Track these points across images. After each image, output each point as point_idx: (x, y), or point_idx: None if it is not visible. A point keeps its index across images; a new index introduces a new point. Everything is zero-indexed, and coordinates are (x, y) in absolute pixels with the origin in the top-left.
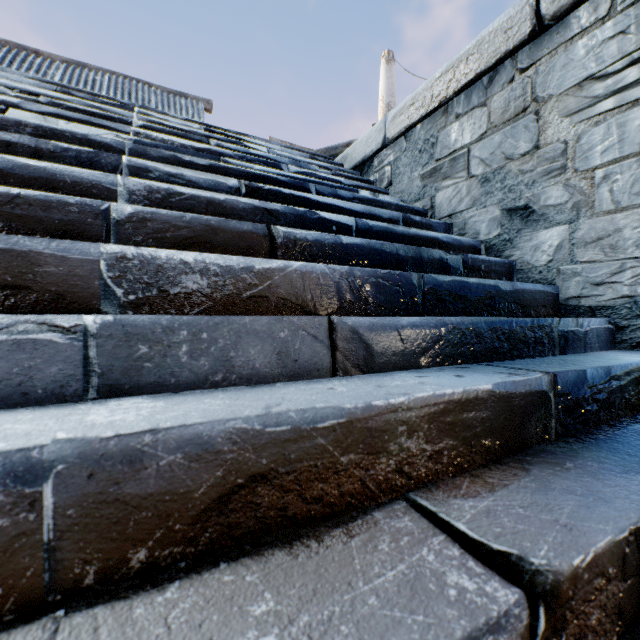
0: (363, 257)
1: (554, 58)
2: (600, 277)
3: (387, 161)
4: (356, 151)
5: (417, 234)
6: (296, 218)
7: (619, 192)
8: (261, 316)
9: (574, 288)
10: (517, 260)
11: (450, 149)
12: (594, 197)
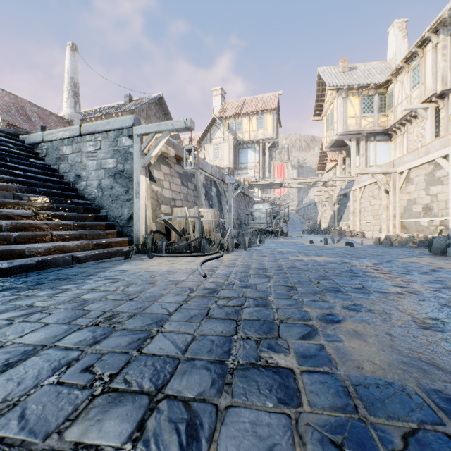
0: (25, 183)
1: (84, 143)
2: (91, 193)
3: (44, 148)
4: (31, 138)
5: (46, 178)
6: (4, 171)
7: (93, 177)
8: (1, 191)
9: (87, 195)
10: (78, 188)
11: (64, 153)
12: (90, 176)
